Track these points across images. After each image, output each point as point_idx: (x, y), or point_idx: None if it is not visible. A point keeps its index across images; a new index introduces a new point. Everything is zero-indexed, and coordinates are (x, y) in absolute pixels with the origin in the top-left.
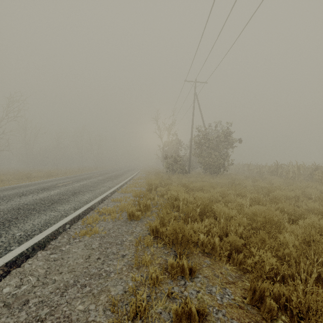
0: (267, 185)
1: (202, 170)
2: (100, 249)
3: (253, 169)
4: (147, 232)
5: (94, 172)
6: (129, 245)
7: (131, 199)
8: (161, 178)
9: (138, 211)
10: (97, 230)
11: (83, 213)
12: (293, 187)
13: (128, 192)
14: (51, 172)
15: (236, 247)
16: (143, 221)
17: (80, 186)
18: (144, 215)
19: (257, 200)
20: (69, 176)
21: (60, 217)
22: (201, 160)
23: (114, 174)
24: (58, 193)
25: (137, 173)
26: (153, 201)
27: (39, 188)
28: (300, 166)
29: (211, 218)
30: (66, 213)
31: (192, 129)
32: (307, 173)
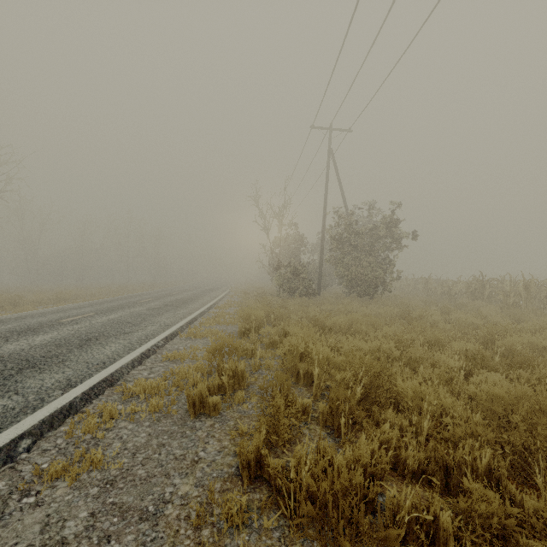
0: (477, 320)
1: (341, 289)
2: (84, 542)
3: (436, 288)
4: (233, 460)
5: (145, 293)
6: (179, 519)
7: (205, 354)
8: (268, 307)
9: (215, 389)
10: (97, 459)
11: (83, 396)
12: (534, 325)
13: (202, 336)
14: (63, 293)
15: (500, 533)
16: (227, 420)
17: (105, 324)
18: (230, 400)
19: (478, 357)
20: (96, 302)
21: (17, 415)
22: (341, 271)
23: (181, 297)
24: (51, 341)
25: (225, 295)
26: (252, 357)
27: (17, 329)
28: (529, 283)
29: (392, 412)
30: (40, 400)
31: (324, 216)
32: (541, 296)
